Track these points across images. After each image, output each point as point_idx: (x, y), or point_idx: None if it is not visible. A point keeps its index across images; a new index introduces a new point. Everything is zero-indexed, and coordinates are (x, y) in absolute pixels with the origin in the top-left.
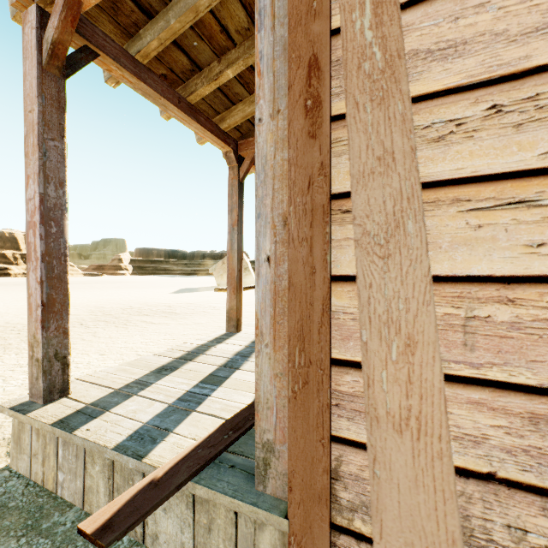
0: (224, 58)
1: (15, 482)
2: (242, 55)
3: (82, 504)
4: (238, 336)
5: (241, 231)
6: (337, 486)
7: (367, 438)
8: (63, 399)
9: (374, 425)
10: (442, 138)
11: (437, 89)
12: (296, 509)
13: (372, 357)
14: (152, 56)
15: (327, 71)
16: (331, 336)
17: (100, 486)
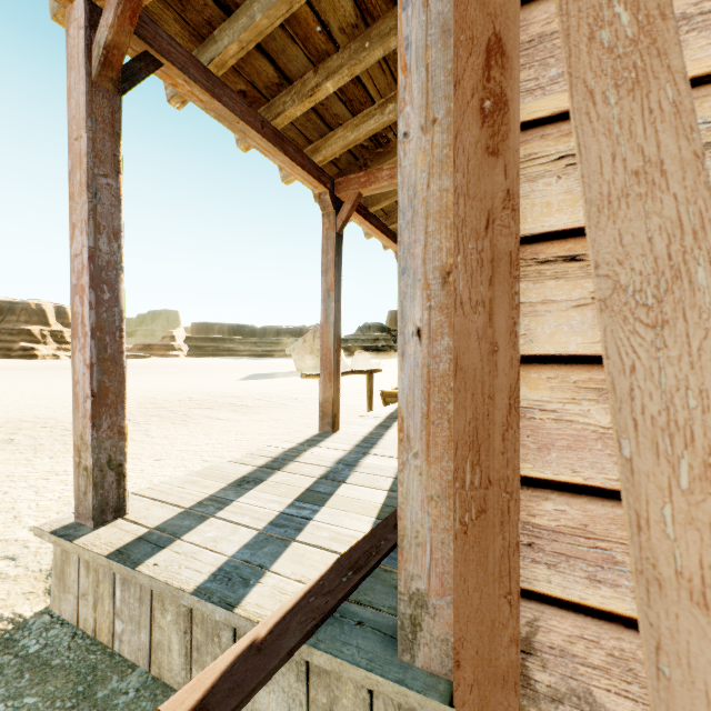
0: (323, 67)
1: (59, 631)
2: (347, 61)
3: (148, 665)
4: (336, 437)
5: (338, 298)
6: (531, 664)
7: (642, 613)
8: (119, 521)
9: (654, 593)
10: (706, 146)
11: (699, 73)
12: (467, 694)
13: (643, 483)
14: (230, 66)
15: (516, 56)
16: (521, 444)
17: (173, 642)
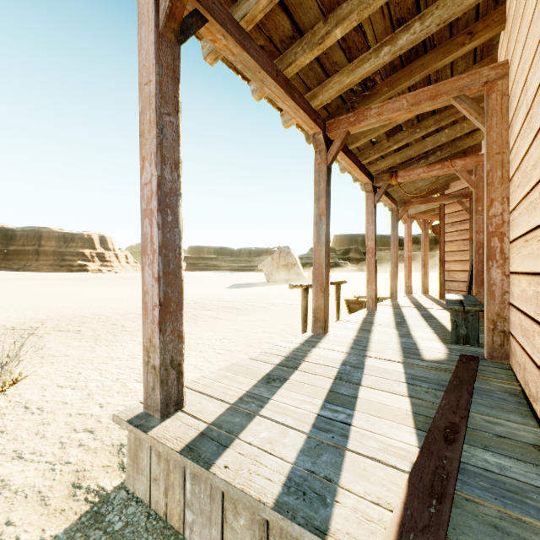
0: (332, 16)
1: (135, 509)
2: (357, 7)
3: None
4: (328, 339)
5: (328, 222)
6: None
7: None
8: (179, 413)
9: None
10: None
11: None
12: None
13: None
14: (258, 20)
15: None
16: None
17: None
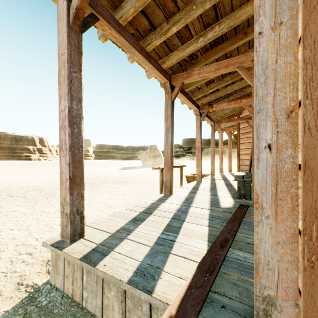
0: (171, 20)
1: (55, 293)
2: (184, 16)
3: (101, 316)
4: (172, 197)
5: (172, 132)
6: None
7: None
8: (81, 239)
9: None
10: None
11: None
12: None
13: None
14: (129, 20)
15: None
16: None
17: (115, 306)
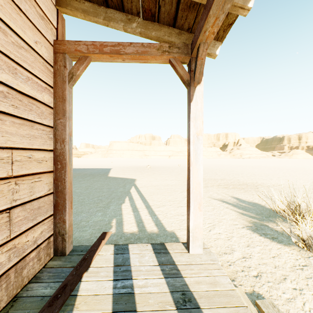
0: None
1: None
2: None
3: None
4: None
5: None
6: None
7: None
8: (186, 250)
9: None
10: None
11: None
12: None
13: None
14: None
15: None
16: None
17: None
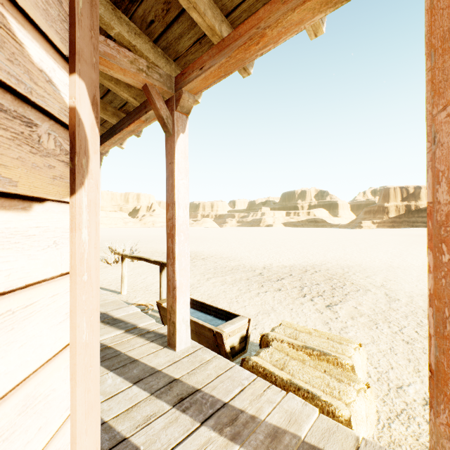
0: None
1: None
2: None
3: None
4: None
5: None
6: None
7: None
8: None
9: None
10: None
11: None
12: None
13: None
14: None
15: None
16: None
17: None
